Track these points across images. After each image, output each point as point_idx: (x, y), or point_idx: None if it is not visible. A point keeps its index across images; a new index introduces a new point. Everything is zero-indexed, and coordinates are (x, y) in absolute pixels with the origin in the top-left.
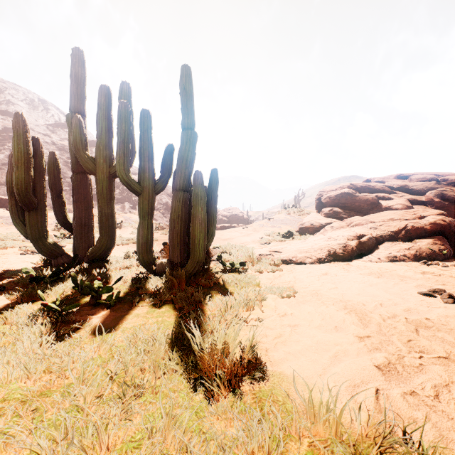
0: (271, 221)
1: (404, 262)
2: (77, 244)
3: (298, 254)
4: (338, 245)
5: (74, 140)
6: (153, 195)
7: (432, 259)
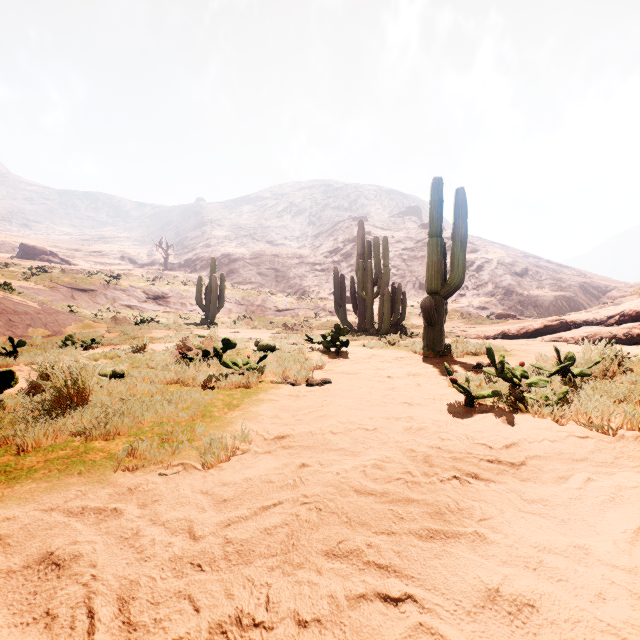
0: (605, 306)
1: (563, 342)
2: (359, 323)
3: (473, 332)
4: (516, 327)
5: (356, 271)
6: (372, 299)
7: (609, 342)
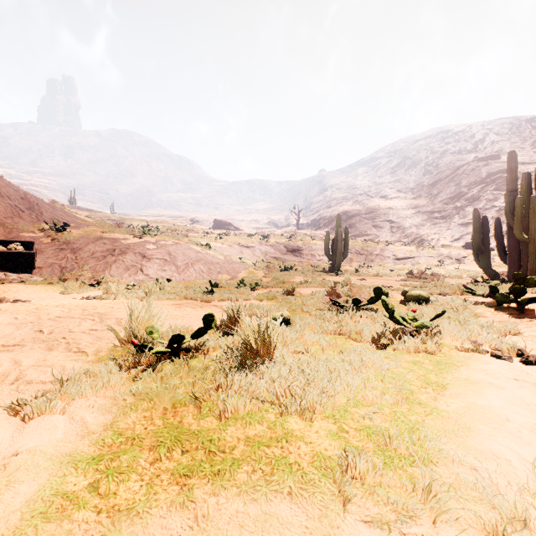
0: None
1: None
2: (509, 272)
3: None
4: None
5: (505, 212)
6: None
7: None
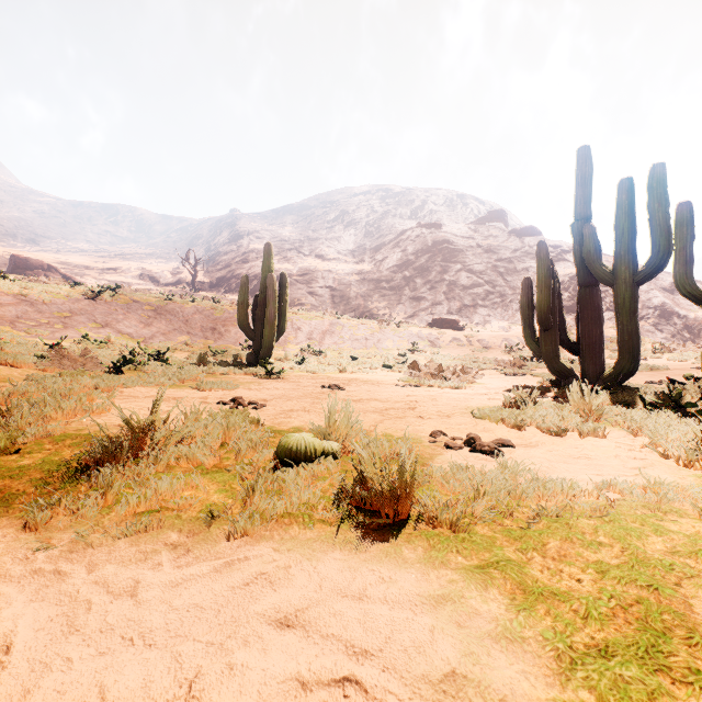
0: None
1: None
2: (586, 365)
3: None
4: None
5: (587, 252)
6: None
7: None
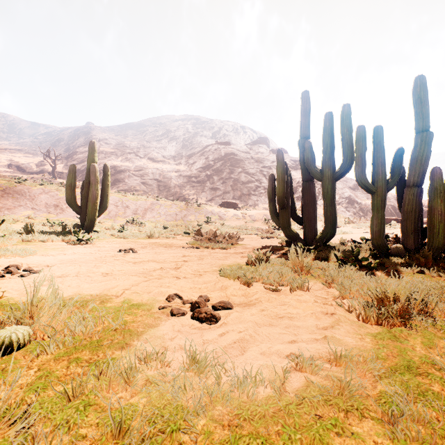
0: None
1: None
2: (307, 232)
3: None
4: None
5: (307, 158)
6: (385, 193)
7: None
